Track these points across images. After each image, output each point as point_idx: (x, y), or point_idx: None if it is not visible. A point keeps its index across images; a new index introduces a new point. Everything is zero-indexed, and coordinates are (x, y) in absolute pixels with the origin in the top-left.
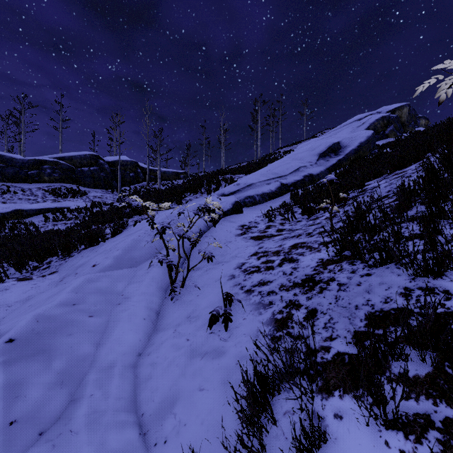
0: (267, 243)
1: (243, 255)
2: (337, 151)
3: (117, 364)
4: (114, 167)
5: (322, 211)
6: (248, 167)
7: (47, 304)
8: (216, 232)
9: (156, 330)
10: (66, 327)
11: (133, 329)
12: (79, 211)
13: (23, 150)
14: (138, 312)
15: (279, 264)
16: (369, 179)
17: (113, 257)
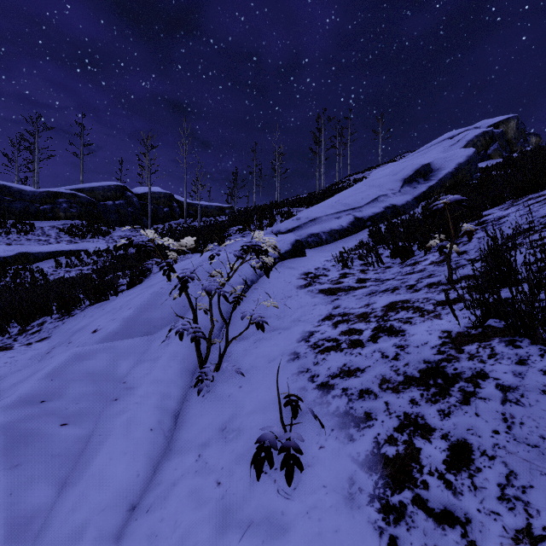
0: (346, 301)
1: (309, 319)
2: (428, 176)
3: (86, 534)
4: (144, 200)
5: (422, 252)
6: (310, 198)
7: (1, 399)
8: (269, 283)
9: (169, 452)
10: (14, 449)
11: (128, 452)
12: (99, 255)
13: (37, 181)
14: (142, 416)
15: (371, 337)
16: (485, 208)
17: (122, 319)
